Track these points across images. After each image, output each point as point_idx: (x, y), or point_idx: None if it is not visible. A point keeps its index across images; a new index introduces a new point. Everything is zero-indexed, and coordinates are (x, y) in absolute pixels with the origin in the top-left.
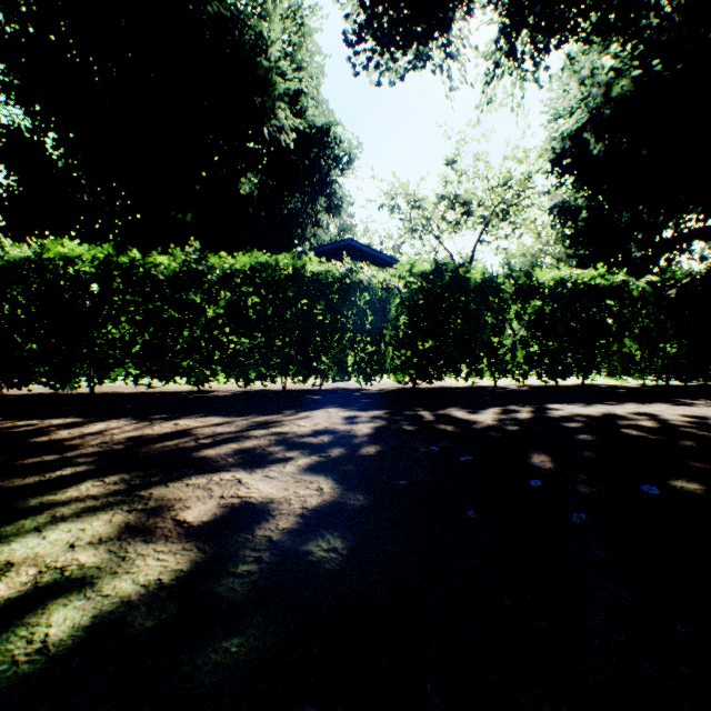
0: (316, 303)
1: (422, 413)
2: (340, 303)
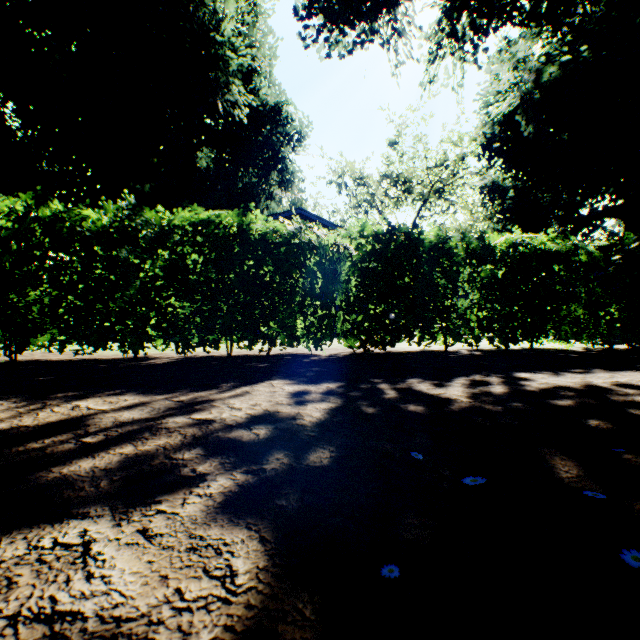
0: (262, 264)
1: (381, 387)
2: (288, 264)
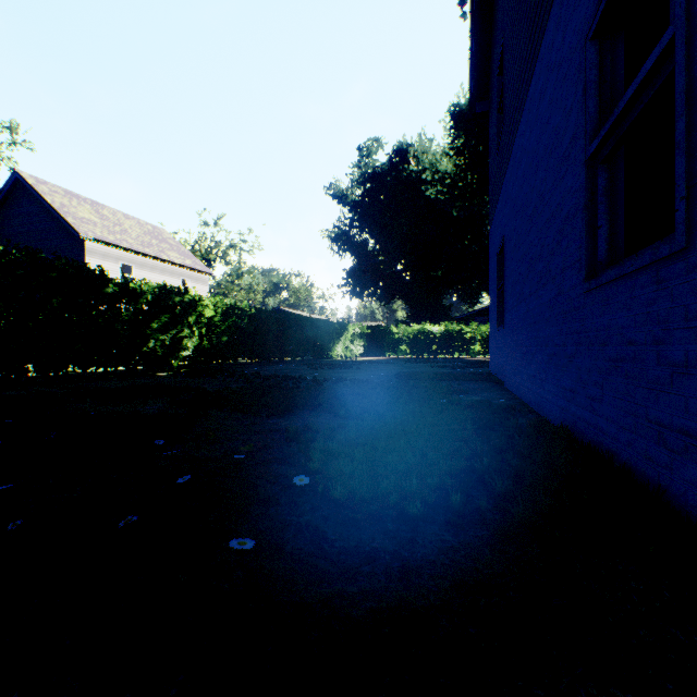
0: None
1: None
2: None
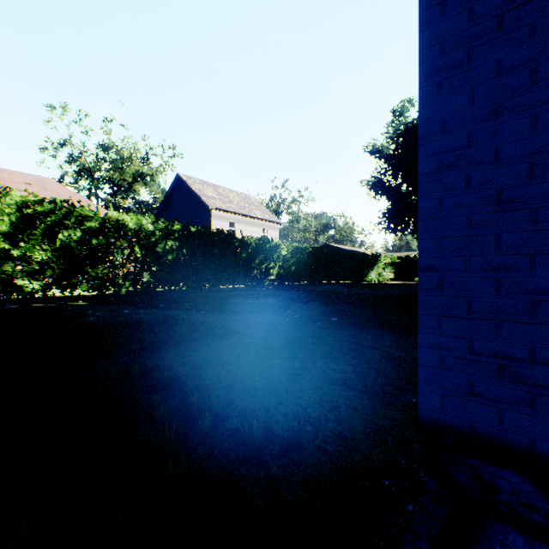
0: None
1: None
2: None
